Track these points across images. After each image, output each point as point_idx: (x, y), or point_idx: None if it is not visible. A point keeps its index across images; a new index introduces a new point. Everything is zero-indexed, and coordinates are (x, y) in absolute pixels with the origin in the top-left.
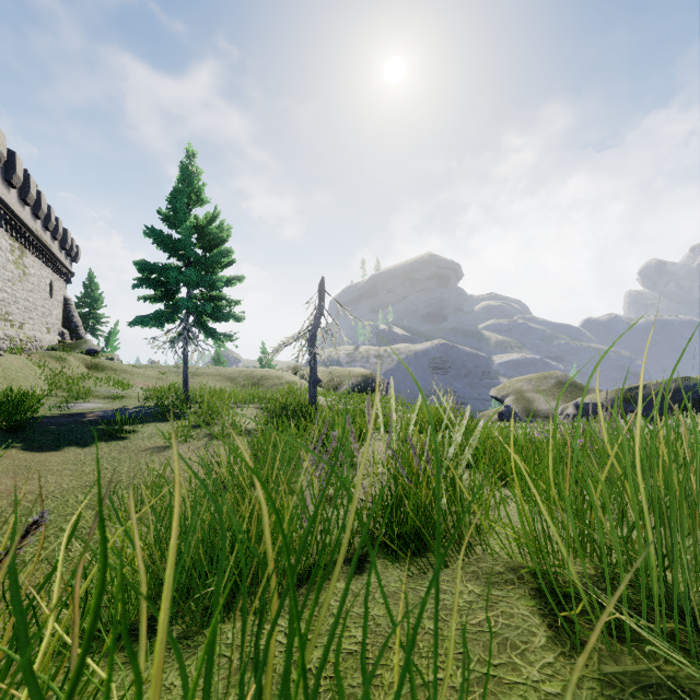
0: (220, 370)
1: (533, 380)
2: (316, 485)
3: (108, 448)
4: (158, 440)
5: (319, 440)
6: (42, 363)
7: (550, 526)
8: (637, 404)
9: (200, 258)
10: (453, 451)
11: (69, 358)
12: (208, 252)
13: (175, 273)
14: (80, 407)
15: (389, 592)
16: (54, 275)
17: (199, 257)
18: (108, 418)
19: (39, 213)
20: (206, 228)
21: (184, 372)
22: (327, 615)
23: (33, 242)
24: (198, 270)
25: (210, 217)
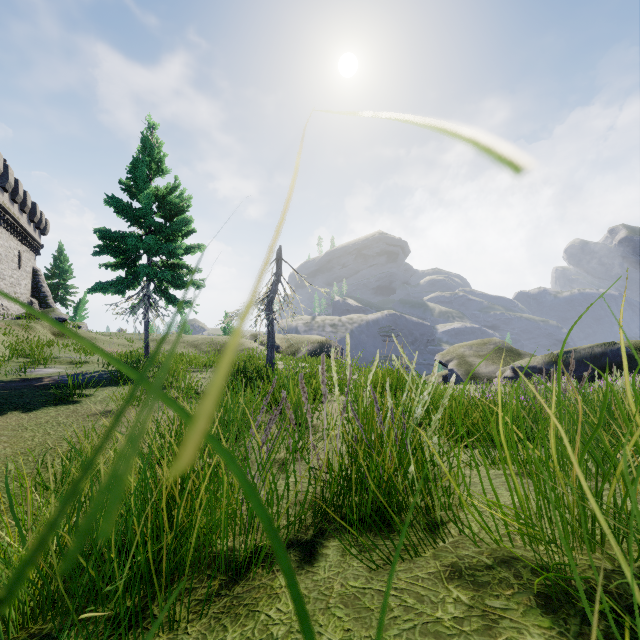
0: (184, 337)
1: (474, 345)
2: (262, 452)
3: (56, 413)
4: (110, 403)
5: (266, 400)
6: (7, 330)
7: (604, 529)
8: (567, 367)
9: (161, 227)
10: (420, 411)
11: (36, 325)
12: (169, 221)
13: (134, 240)
14: (39, 372)
15: (348, 596)
16: (22, 246)
17: (159, 225)
18: (64, 382)
19: (7, 186)
20: (166, 197)
21: (145, 337)
22: (264, 637)
23: (0, 214)
24: (158, 238)
25: (171, 187)
